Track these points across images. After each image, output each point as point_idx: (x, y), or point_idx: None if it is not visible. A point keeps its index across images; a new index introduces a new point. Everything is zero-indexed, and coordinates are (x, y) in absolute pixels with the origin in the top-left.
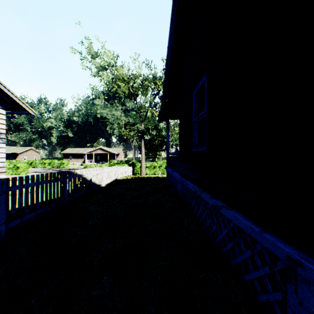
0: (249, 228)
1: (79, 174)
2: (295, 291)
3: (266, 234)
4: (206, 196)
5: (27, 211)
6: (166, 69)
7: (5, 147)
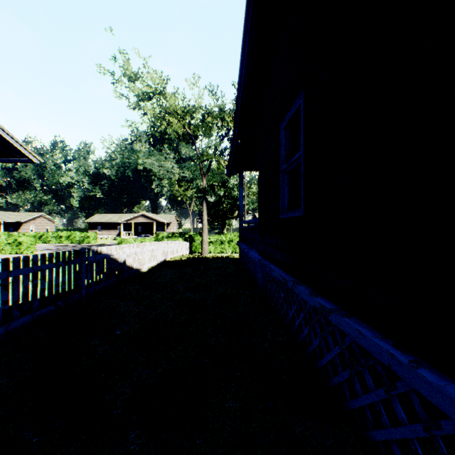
0: (388, 355)
1: (105, 254)
2: None
3: (423, 370)
4: (304, 291)
5: (17, 314)
6: (239, 92)
7: None
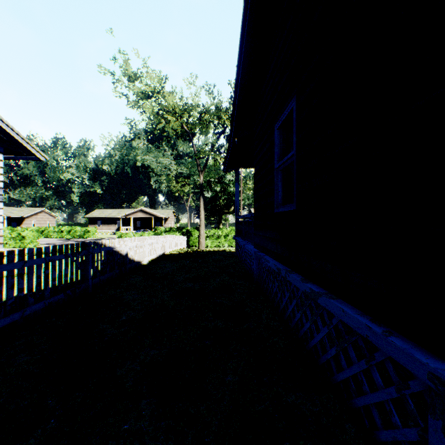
0: (366, 328)
1: (109, 247)
2: (443, 430)
3: (393, 337)
4: (296, 278)
5: (31, 301)
6: (235, 93)
7: (2, 208)
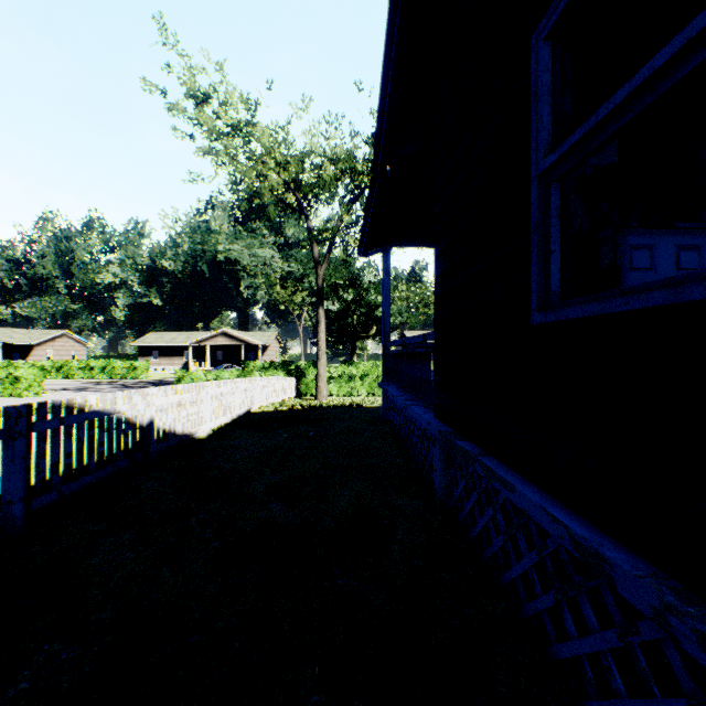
0: None
1: (94, 412)
2: None
3: None
4: None
5: None
6: (391, 25)
7: None
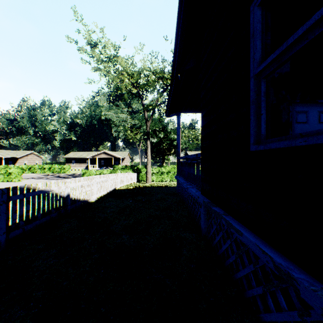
0: None
1: (40, 191)
2: None
3: None
4: None
5: None
6: (180, 5)
7: None
